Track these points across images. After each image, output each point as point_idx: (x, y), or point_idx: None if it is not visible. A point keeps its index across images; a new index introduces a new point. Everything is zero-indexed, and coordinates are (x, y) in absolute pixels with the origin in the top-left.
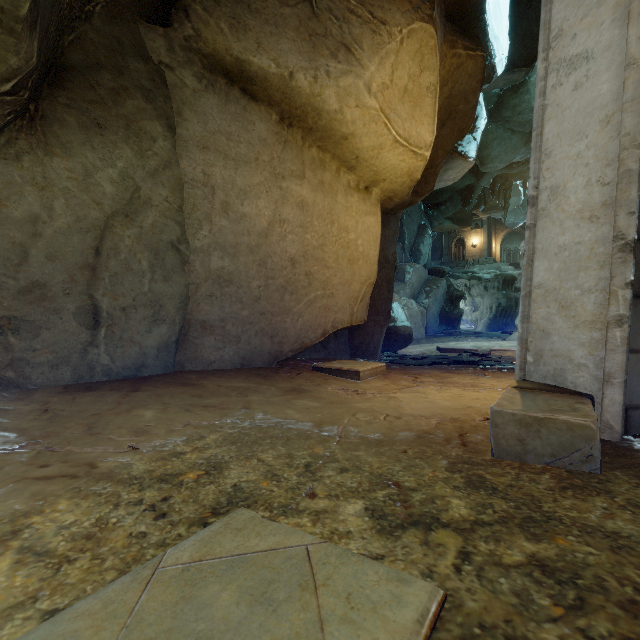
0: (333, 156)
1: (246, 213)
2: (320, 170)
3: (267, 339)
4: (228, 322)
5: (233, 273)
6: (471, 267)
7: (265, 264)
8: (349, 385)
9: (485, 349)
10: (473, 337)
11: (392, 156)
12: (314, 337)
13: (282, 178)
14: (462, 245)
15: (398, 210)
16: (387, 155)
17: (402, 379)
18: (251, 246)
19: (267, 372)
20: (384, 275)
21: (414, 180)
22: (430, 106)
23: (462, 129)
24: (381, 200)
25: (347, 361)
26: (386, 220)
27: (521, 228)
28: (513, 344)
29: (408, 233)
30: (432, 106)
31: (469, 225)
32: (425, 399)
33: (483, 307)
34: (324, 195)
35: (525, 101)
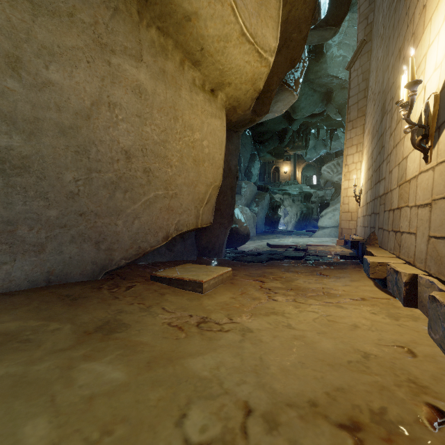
0: (176, 44)
1: (53, 80)
2: (161, 57)
3: (90, 246)
4: (20, 225)
5: (30, 158)
6: (283, 186)
7: (86, 152)
8: (189, 304)
9: (302, 244)
10: (289, 234)
11: (238, 54)
12: (154, 241)
13: (111, 51)
14: (277, 171)
15: (240, 128)
16: (233, 51)
17: (249, 285)
18: (62, 126)
19: (84, 289)
20: (228, 183)
21: (257, 90)
22: (275, 9)
23: (294, 59)
24: (226, 109)
25: (191, 266)
26: (229, 135)
27: (314, 162)
28: (319, 240)
29: (243, 159)
30: (276, 10)
31: (282, 158)
32: (291, 332)
33: (292, 214)
34: (166, 86)
35: (323, 68)
